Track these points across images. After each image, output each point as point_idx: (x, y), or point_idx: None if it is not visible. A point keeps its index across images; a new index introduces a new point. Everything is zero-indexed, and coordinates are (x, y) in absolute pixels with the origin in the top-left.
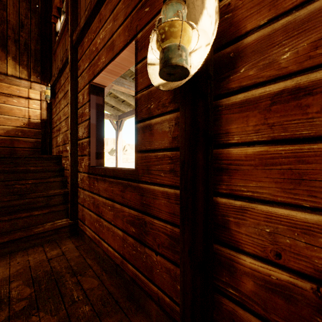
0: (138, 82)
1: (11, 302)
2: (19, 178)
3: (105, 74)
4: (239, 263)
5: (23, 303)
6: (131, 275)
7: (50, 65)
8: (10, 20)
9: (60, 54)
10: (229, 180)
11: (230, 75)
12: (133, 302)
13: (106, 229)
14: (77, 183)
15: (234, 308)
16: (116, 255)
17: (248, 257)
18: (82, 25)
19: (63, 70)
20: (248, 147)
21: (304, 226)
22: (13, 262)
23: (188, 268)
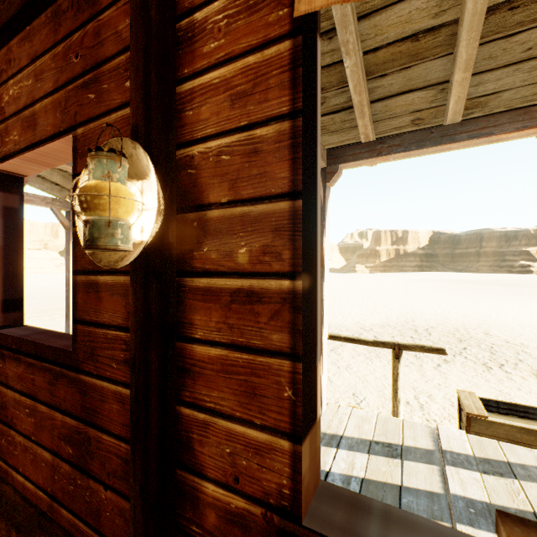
0: None
1: None
2: None
3: (22, 162)
4: (203, 492)
5: None
6: (67, 527)
7: None
8: None
9: None
10: (193, 385)
11: (194, 250)
12: None
13: (22, 449)
14: None
15: None
16: (41, 496)
17: (211, 484)
18: None
19: None
20: (211, 347)
21: (256, 446)
22: None
23: (140, 511)
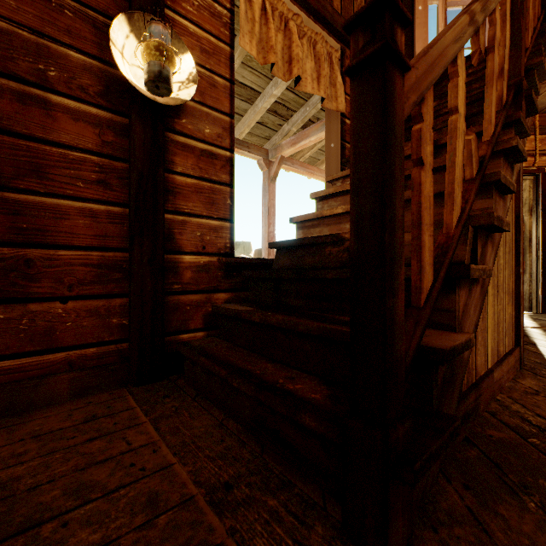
0: None
1: None
2: None
3: None
4: (182, 262)
5: None
6: None
7: None
8: None
9: None
10: (175, 200)
11: (175, 118)
12: None
13: None
14: None
15: (178, 298)
16: None
17: (188, 256)
18: None
19: None
20: (188, 178)
21: (215, 228)
22: None
23: (149, 277)
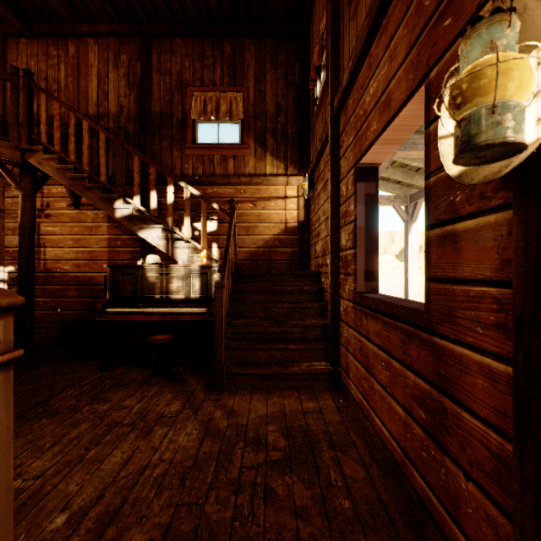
0: (431, 157)
1: (267, 446)
2: (276, 300)
3: (378, 148)
4: None
5: (278, 454)
6: (418, 491)
7: (307, 147)
8: (268, 110)
9: (319, 129)
10: None
11: None
12: (420, 538)
13: (379, 396)
14: (339, 314)
15: None
16: (394, 446)
17: None
18: (344, 84)
19: (322, 152)
20: None
21: None
22: (270, 401)
23: (533, 540)
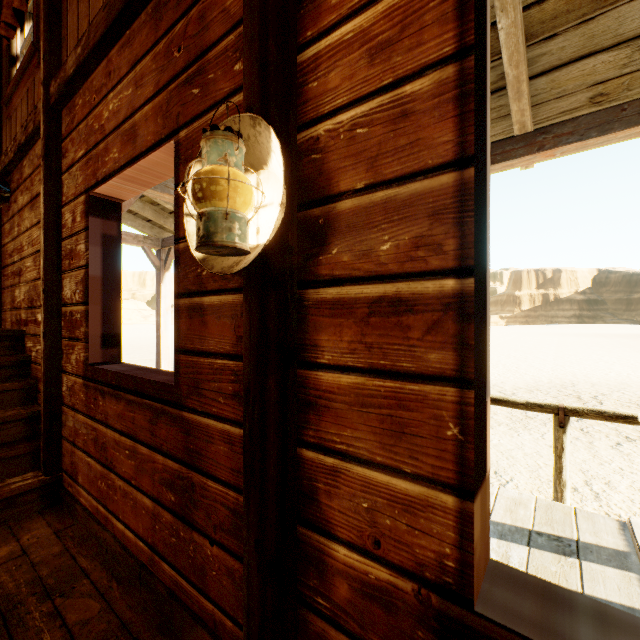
0: (181, 221)
1: None
2: None
3: (121, 183)
4: (330, 556)
5: None
6: (168, 583)
7: None
8: None
9: (22, 109)
10: (318, 422)
11: (320, 254)
12: (169, 635)
13: (122, 494)
14: (60, 396)
15: (325, 628)
16: (141, 546)
17: (342, 547)
18: (70, 72)
19: (27, 147)
20: (342, 374)
21: (405, 501)
22: None
23: (255, 571)
